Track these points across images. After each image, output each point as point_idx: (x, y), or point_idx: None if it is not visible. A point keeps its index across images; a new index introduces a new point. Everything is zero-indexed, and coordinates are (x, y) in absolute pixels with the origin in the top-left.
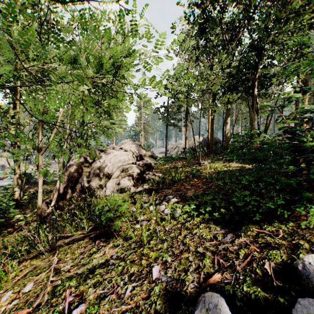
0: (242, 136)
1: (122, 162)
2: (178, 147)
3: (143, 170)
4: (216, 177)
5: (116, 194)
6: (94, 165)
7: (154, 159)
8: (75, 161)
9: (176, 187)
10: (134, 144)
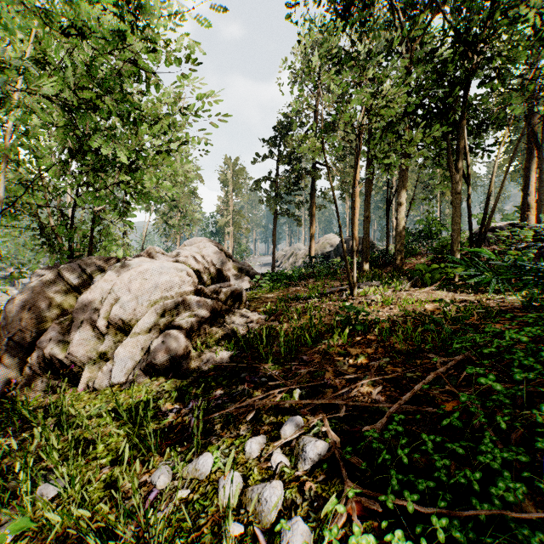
0: (413, 234)
1: (165, 289)
2: (295, 255)
3: (222, 309)
4: (421, 336)
5: (141, 380)
6: (84, 299)
7: (251, 277)
8: (34, 288)
9: (311, 369)
10: (210, 248)
